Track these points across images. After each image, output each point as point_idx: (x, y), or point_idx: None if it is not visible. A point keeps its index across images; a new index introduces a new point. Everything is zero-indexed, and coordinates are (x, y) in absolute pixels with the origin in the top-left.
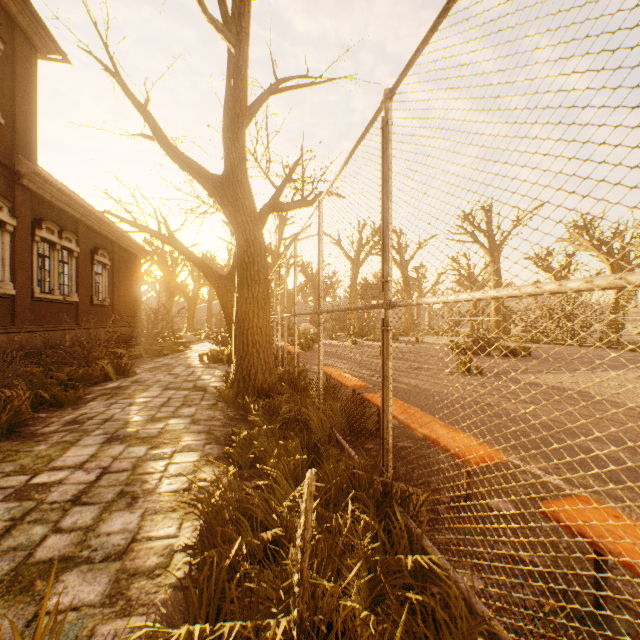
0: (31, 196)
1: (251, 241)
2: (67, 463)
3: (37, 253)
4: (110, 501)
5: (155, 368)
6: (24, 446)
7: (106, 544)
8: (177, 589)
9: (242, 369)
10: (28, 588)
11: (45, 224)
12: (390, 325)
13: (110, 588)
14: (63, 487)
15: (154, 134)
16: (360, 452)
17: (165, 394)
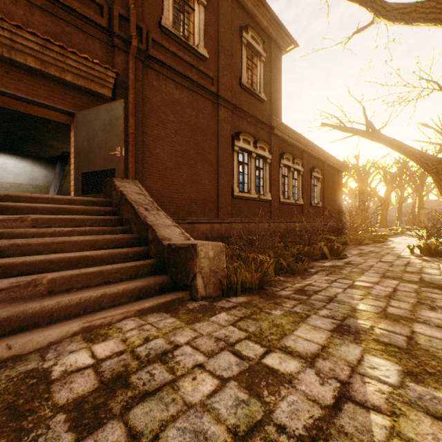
0: (278, 140)
1: None
2: (296, 346)
3: (281, 174)
4: None
5: (362, 254)
6: (265, 305)
7: None
8: None
9: None
10: None
11: (285, 156)
12: None
13: None
14: (292, 394)
15: (371, 10)
16: None
17: (385, 282)
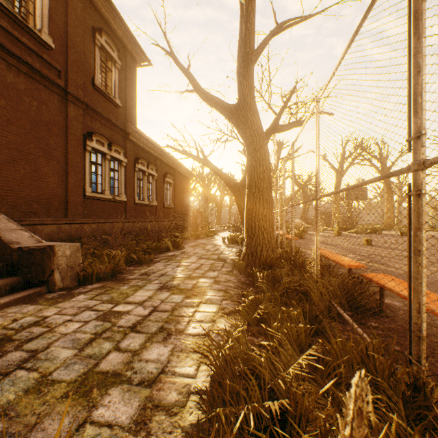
0: (134, 145)
1: (257, 149)
2: (135, 300)
3: (136, 177)
4: (153, 333)
5: (195, 245)
6: (116, 285)
7: (143, 369)
8: (188, 436)
9: (250, 246)
10: (87, 393)
11: (140, 161)
12: (424, 188)
13: (137, 414)
14: (128, 316)
15: (192, 86)
16: (363, 328)
17: (199, 261)
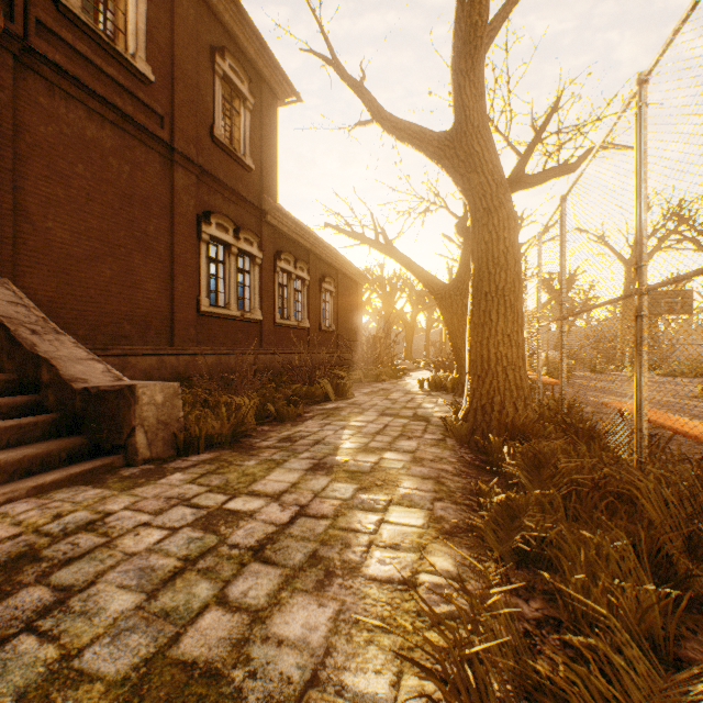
0: (273, 231)
1: (493, 209)
2: (266, 488)
3: (278, 283)
4: (296, 567)
5: (372, 392)
6: (238, 458)
7: (270, 667)
8: None
9: (480, 395)
10: None
11: (283, 256)
12: None
13: None
14: (251, 523)
15: (369, 110)
16: None
17: (380, 420)
